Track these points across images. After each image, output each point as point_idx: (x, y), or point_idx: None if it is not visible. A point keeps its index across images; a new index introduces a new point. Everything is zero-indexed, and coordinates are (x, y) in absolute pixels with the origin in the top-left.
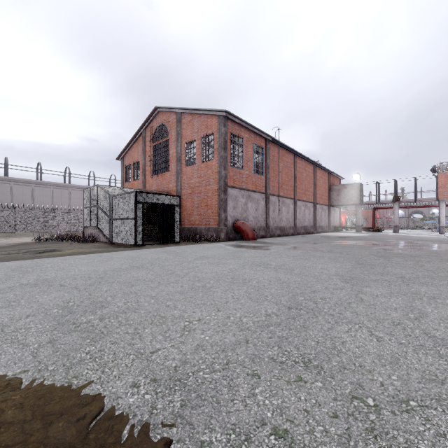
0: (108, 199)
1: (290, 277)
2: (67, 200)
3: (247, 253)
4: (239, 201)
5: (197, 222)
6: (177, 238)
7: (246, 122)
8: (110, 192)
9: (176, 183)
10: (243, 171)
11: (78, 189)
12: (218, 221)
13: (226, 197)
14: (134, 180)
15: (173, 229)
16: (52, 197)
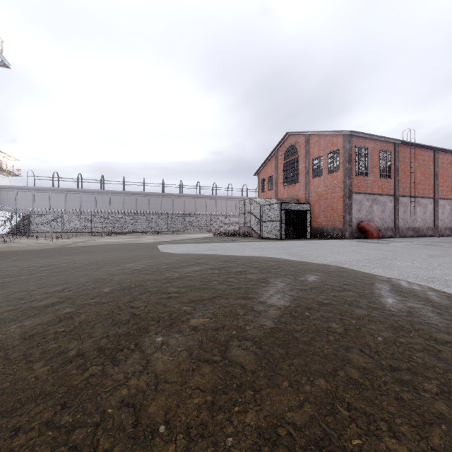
0: (258, 208)
1: (392, 253)
2: (215, 208)
3: (367, 245)
4: (364, 204)
5: (323, 224)
6: (308, 235)
7: (370, 135)
8: (260, 203)
9: (304, 191)
10: (368, 178)
11: (221, 199)
12: (343, 222)
13: (350, 202)
14: (268, 191)
15: (305, 228)
16: (206, 205)
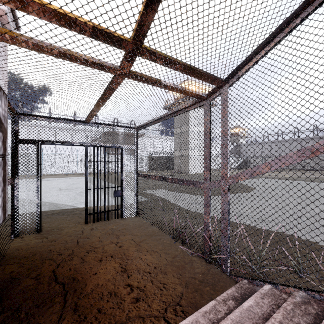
0: None
1: None
2: None
3: None
4: None
5: None
6: None
7: None
8: None
9: None
10: None
11: None
12: None
13: None
14: None
15: None
16: None
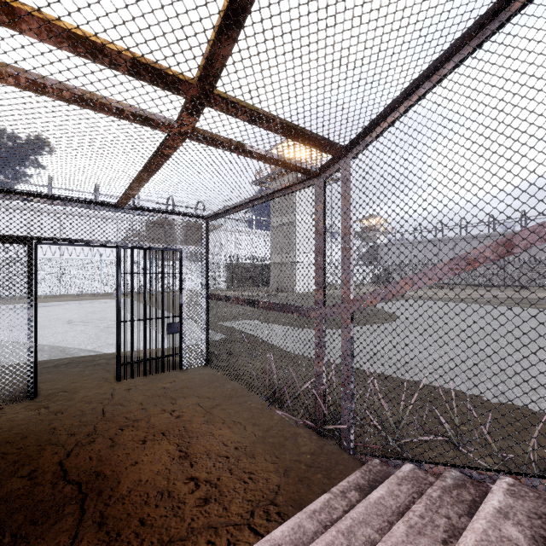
0: None
1: None
2: None
3: None
4: None
5: None
6: None
7: None
8: None
9: None
10: None
11: None
12: None
13: None
14: None
15: None
16: None
